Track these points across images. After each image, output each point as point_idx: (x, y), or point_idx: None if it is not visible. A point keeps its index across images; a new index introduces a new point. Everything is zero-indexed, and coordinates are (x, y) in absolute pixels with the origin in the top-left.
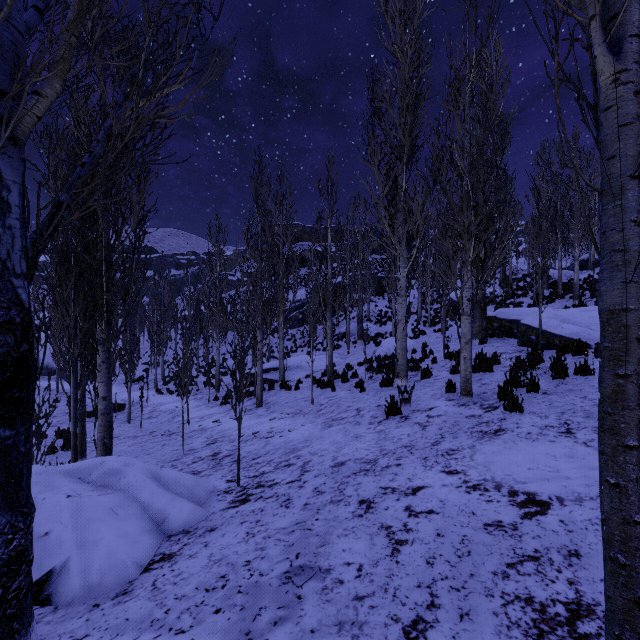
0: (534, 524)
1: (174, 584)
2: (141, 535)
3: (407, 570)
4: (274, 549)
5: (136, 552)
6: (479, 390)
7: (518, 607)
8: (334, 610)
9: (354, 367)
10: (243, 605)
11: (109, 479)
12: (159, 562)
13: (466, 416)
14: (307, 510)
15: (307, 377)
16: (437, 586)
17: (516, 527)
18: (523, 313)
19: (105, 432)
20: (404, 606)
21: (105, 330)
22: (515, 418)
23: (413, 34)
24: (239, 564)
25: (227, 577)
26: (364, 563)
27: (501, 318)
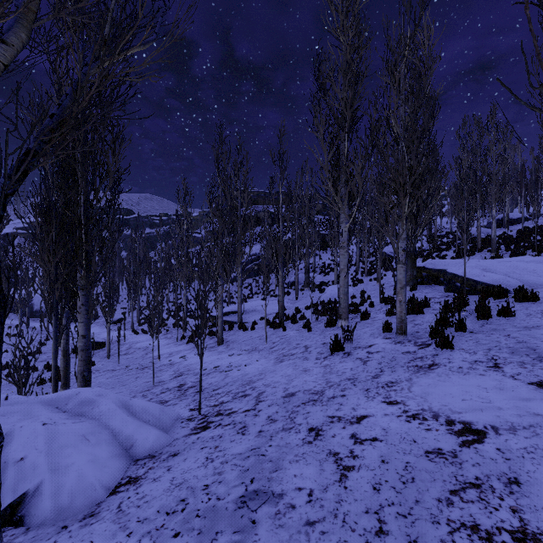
0: (472, 452)
1: (138, 507)
2: (110, 460)
3: (355, 496)
4: (231, 474)
5: (104, 476)
6: (412, 329)
7: (464, 535)
8: (287, 535)
9: (302, 310)
10: (200, 529)
11: (83, 408)
12: (125, 485)
13: (402, 352)
14: (261, 437)
15: (261, 319)
16: (384, 512)
17: (456, 455)
18: (448, 264)
19: (84, 366)
20: (353, 532)
21: (84, 276)
22: (446, 354)
23: (354, 20)
24: (198, 488)
25: (187, 501)
26: (314, 488)
27: (429, 268)
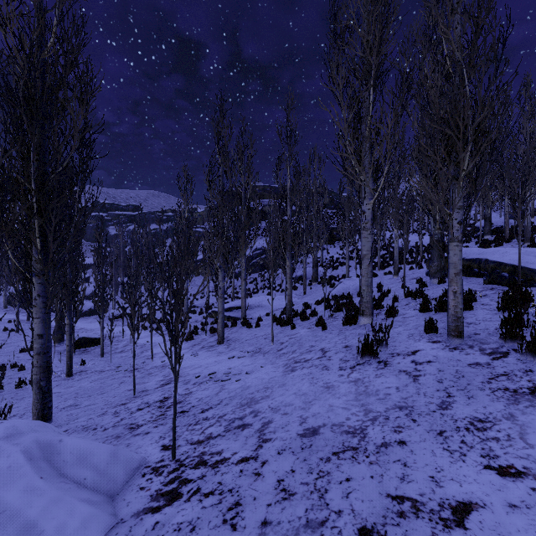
0: None
1: None
2: None
3: None
4: None
5: None
6: (467, 330)
7: None
8: None
9: (311, 306)
10: None
11: None
12: None
13: (468, 364)
14: None
15: (267, 315)
16: None
17: None
18: (484, 252)
19: (41, 374)
20: None
21: (39, 259)
22: None
23: None
24: None
25: None
26: None
27: None
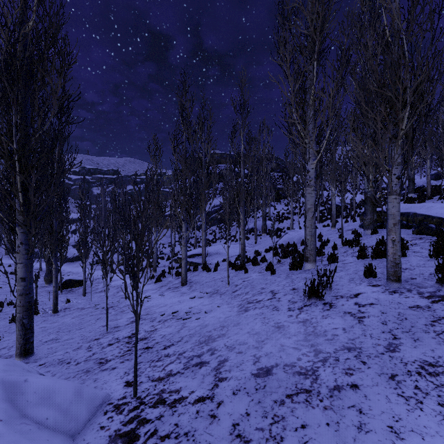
0: None
1: None
2: None
3: None
4: None
5: None
6: (404, 275)
7: None
8: None
9: (261, 253)
10: None
11: None
12: None
13: (409, 307)
14: None
15: (224, 261)
16: None
17: None
18: (411, 207)
19: (24, 312)
20: None
21: (21, 211)
22: None
23: None
24: None
25: None
26: None
27: None
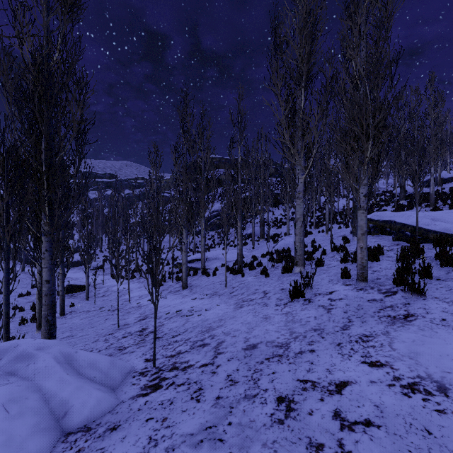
0: None
1: None
2: (30, 438)
3: None
4: None
5: None
6: (372, 276)
7: None
8: None
9: (258, 258)
10: None
11: (17, 364)
12: None
13: (367, 300)
14: (219, 407)
15: (222, 266)
16: None
17: None
18: (394, 215)
19: (48, 310)
20: None
21: (47, 223)
22: (420, 303)
23: None
24: None
25: None
26: None
27: (376, 219)
